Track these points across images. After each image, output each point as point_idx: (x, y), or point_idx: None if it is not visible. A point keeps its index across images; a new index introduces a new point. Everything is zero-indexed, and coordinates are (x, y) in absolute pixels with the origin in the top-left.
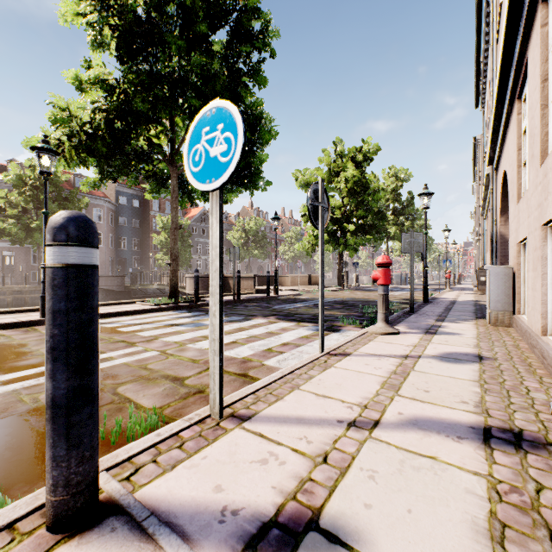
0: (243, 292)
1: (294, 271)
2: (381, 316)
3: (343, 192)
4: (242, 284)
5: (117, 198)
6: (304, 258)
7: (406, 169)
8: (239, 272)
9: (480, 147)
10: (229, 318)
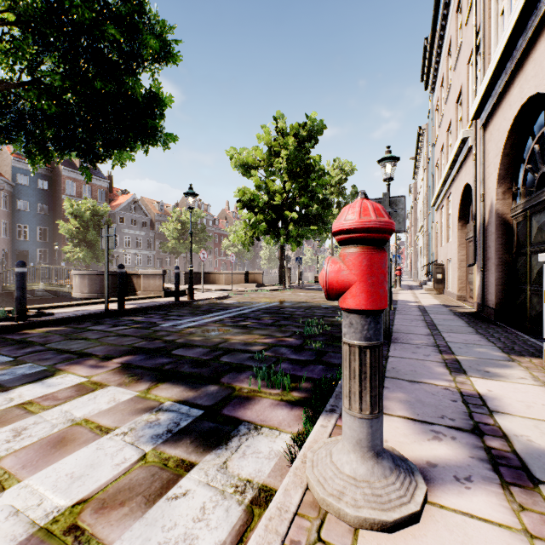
0: (145, 296)
1: (238, 267)
2: (357, 428)
3: (285, 175)
4: (148, 284)
5: (15, 176)
6: (248, 254)
7: (351, 162)
8: (121, 267)
9: (426, 138)
10: (2, 373)
